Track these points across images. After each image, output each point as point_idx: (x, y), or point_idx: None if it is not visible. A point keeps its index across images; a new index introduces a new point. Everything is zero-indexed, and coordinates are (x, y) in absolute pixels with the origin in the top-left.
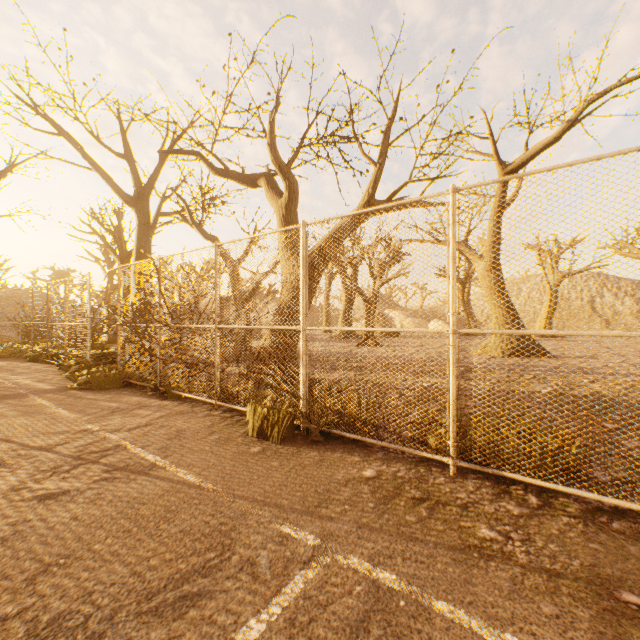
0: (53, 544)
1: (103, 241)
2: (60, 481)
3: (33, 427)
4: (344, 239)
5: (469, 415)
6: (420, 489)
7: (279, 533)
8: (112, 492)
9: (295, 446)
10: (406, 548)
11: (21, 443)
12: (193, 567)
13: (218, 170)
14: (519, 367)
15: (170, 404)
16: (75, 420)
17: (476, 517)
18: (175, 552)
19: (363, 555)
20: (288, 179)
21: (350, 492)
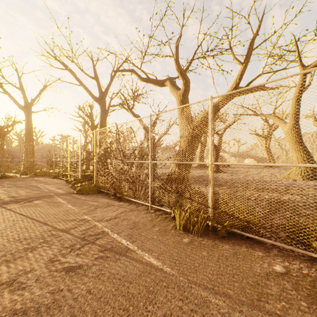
0: None
1: (84, 120)
2: (76, 256)
3: (57, 216)
4: (218, 111)
5: None
6: None
7: None
8: (108, 269)
9: (210, 239)
10: None
11: (52, 226)
12: None
13: (143, 78)
14: None
15: (124, 204)
16: (78, 212)
17: None
18: None
19: None
20: (185, 79)
21: (276, 287)
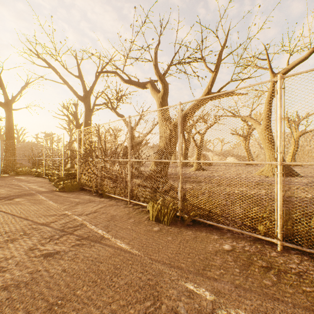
0: (53, 289)
1: (68, 119)
2: (54, 245)
3: (38, 212)
4: (193, 113)
5: (291, 215)
6: (263, 260)
7: (186, 289)
8: (82, 253)
9: (177, 227)
10: (274, 306)
11: (33, 221)
12: (138, 313)
13: (126, 80)
14: (285, 182)
15: (105, 200)
16: (59, 208)
17: (311, 284)
18: (125, 300)
19: (247, 311)
20: (163, 83)
21: (220, 260)
